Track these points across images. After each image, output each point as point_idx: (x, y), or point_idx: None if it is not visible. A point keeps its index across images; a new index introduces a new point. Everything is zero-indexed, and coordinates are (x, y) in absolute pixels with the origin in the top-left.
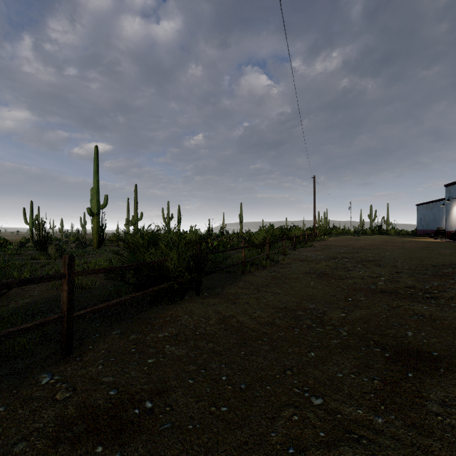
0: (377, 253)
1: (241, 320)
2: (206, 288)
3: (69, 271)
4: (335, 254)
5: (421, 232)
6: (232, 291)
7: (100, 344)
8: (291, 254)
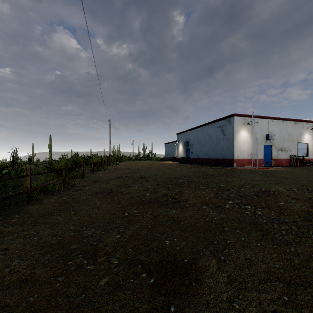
0: (147, 172)
1: None
2: None
3: None
4: (122, 174)
5: (167, 158)
6: None
7: None
8: (89, 176)
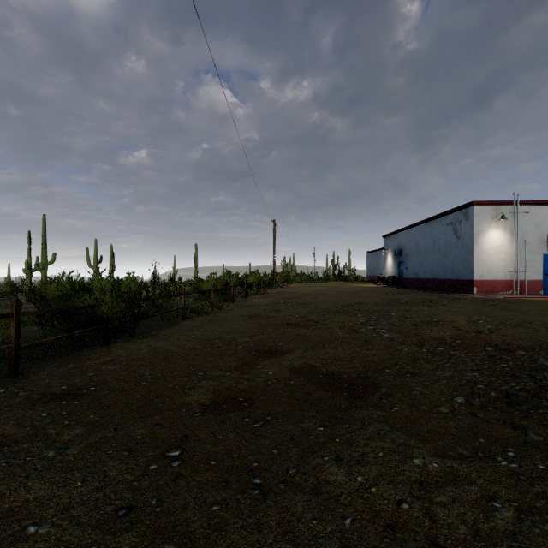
0: (315, 297)
1: (168, 349)
2: (142, 332)
3: (16, 312)
4: (281, 299)
5: (370, 278)
6: (167, 333)
7: (41, 372)
8: (241, 301)
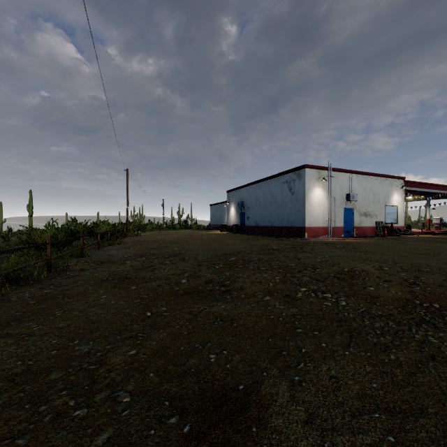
0: (183, 246)
1: None
2: None
3: None
4: (145, 250)
5: (213, 226)
6: None
7: None
8: (93, 254)
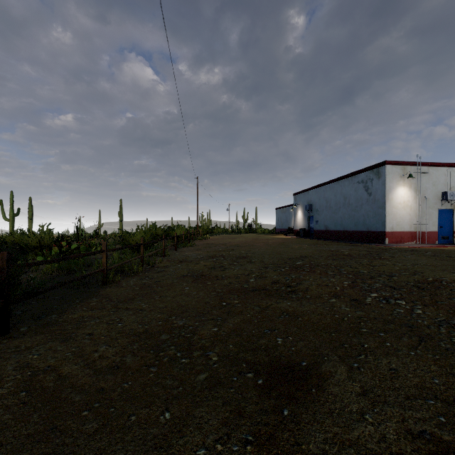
0: (249, 249)
1: (65, 373)
2: (31, 316)
3: None
4: (215, 252)
5: (278, 231)
6: (75, 316)
7: None
8: (172, 254)
